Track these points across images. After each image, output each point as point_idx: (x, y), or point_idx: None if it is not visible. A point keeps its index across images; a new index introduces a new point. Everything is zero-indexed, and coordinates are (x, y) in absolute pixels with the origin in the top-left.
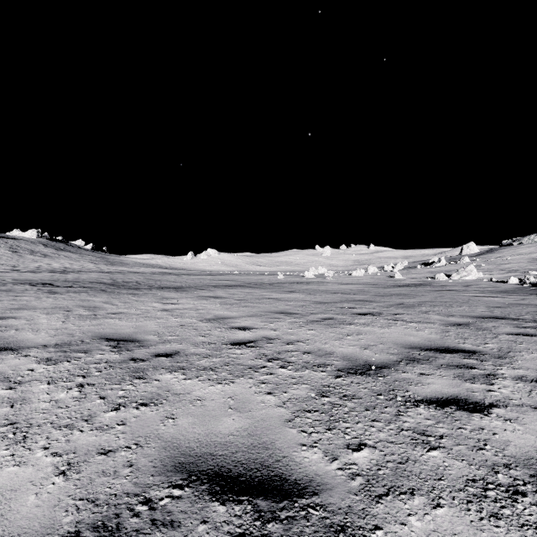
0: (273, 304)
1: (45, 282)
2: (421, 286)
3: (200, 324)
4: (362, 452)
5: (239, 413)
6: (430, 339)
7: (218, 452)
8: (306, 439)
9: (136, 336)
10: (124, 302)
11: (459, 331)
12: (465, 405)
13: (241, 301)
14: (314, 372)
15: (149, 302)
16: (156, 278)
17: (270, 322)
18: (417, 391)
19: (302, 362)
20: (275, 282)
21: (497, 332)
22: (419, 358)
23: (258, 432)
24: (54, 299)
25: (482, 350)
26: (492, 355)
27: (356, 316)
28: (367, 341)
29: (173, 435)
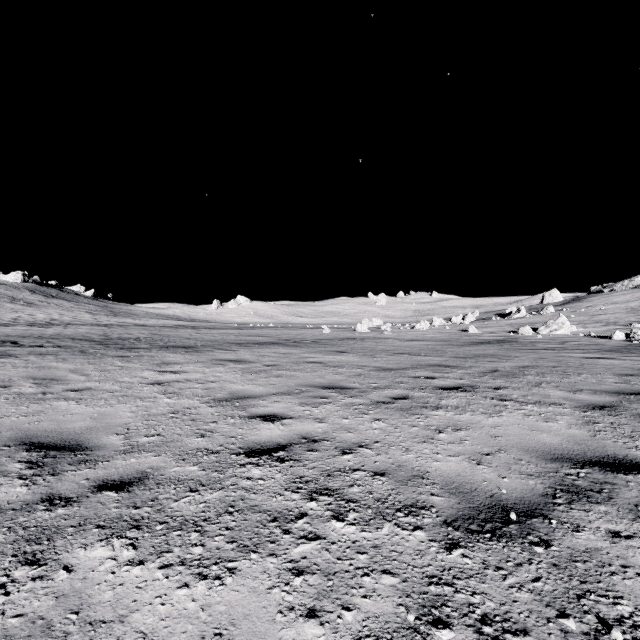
0: (318, 373)
1: (9, 339)
2: (506, 343)
3: (204, 409)
4: None
5: None
6: (576, 438)
7: None
8: None
9: (87, 436)
10: (102, 370)
11: (611, 421)
12: None
13: (272, 367)
14: (400, 530)
15: (139, 370)
16: (165, 332)
17: (313, 405)
18: (639, 598)
19: (373, 499)
20: (320, 338)
21: None
22: (585, 487)
23: None
24: None
25: None
26: None
27: (441, 393)
28: (474, 443)
29: None
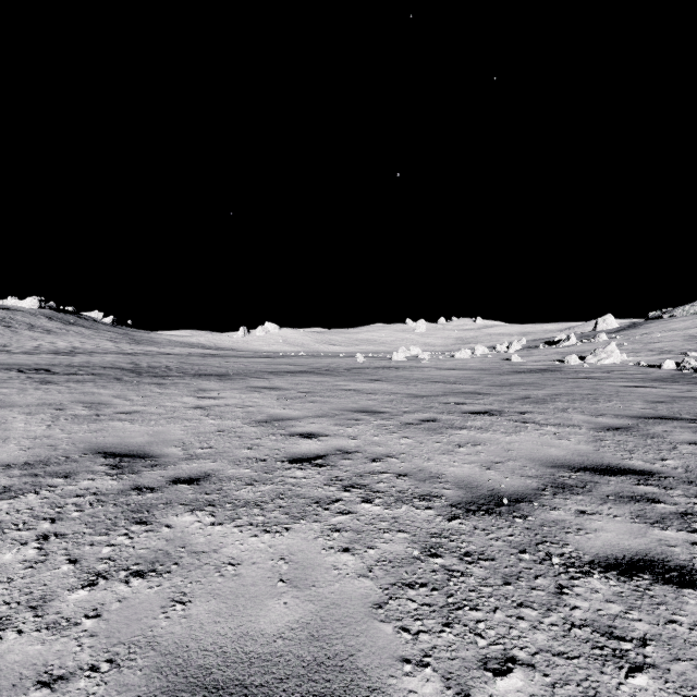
0: (352, 399)
1: (41, 367)
2: (548, 372)
3: (247, 428)
4: (511, 678)
5: (296, 590)
6: (580, 452)
7: (254, 679)
8: (410, 647)
9: (150, 448)
10: (143, 396)
11: (618, 439)
12: (665, 573)
13: (306, 394)
14: (415, 509)
15: (179, 396)
16: (194, 361)
17: (347, 426)
18: (581, 544)
19: (396, 491)
20: (354, 367)
21: (674, 441)
22: (572, 484)
23: (327, 631)
24: (45, 392)
25: (660, 470)
26: (679, 478)
27: (468, 416)
28: (488, 455)
29: (178, 640)
